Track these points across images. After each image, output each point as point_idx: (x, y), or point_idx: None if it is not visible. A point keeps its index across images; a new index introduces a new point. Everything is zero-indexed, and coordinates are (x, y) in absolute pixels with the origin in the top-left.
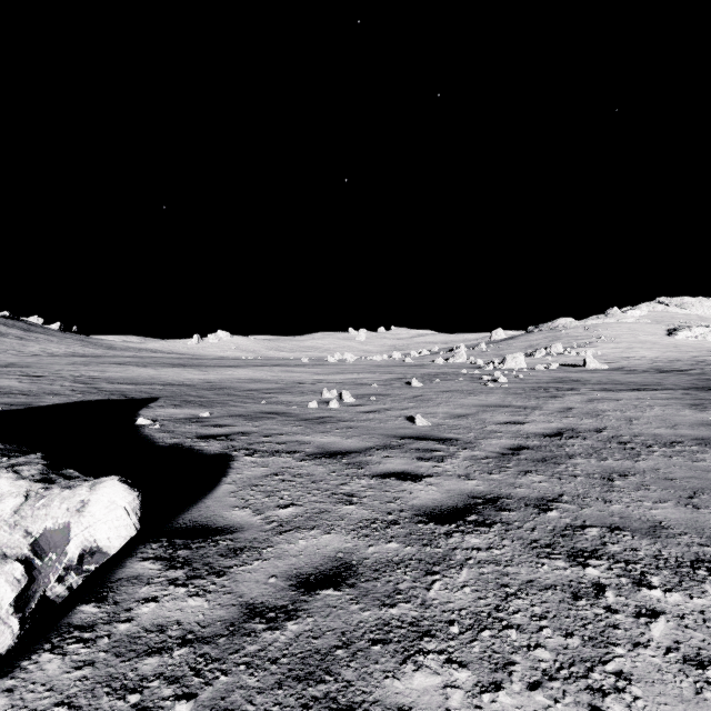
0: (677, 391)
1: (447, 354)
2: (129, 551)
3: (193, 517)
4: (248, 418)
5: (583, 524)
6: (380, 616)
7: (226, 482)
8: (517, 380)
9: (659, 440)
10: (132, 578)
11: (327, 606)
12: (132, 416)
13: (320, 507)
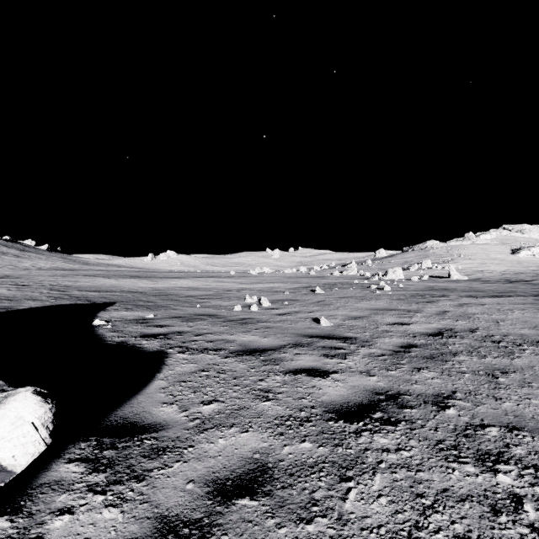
0: (528, 297)
1: (341, 268)
2: (58, 451)
3: (125, 413)
4: (184, 319)
5: (482, 423)
6: (297, 534)
7: (158, 378)
8: (398, 288)
9: (526, 339)
10: (54, 483)
11: (242, 520)
12: (91, 317)
13: (240, 403)
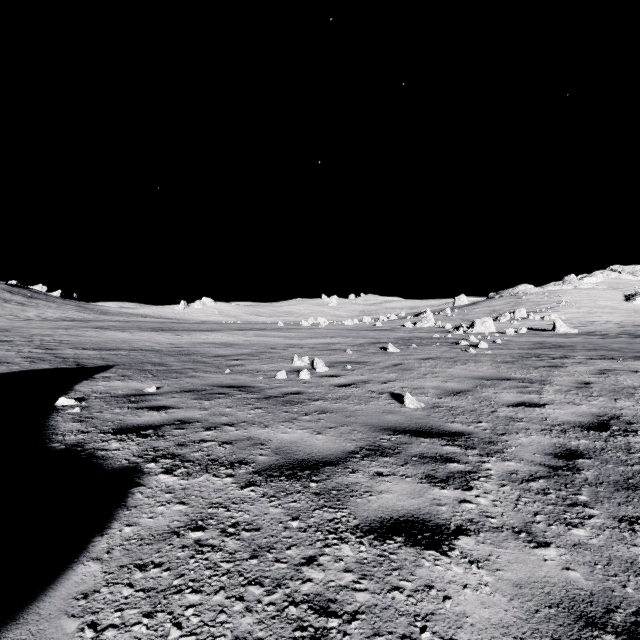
0: None
1: (414, 319)
2: None
3: None
4: (200, 394)
5: None
6: None
7: (92, 554)
8: (496, 345)
9: None
10: None
11: None
12: (62, 392)
13: None
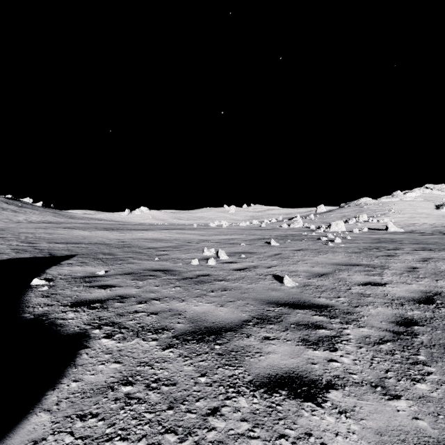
0: None
1: (288, 222)
2: None
3: None
4: (136, 276)
5: None
6: None
7: (44, 406)
8: (347, 240)
9: None
10: None
11: None
12: (36, 274)
13: None
